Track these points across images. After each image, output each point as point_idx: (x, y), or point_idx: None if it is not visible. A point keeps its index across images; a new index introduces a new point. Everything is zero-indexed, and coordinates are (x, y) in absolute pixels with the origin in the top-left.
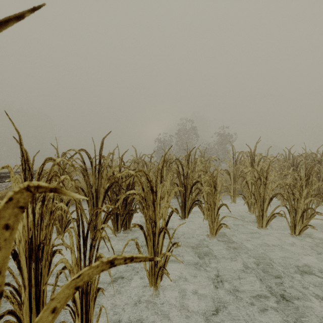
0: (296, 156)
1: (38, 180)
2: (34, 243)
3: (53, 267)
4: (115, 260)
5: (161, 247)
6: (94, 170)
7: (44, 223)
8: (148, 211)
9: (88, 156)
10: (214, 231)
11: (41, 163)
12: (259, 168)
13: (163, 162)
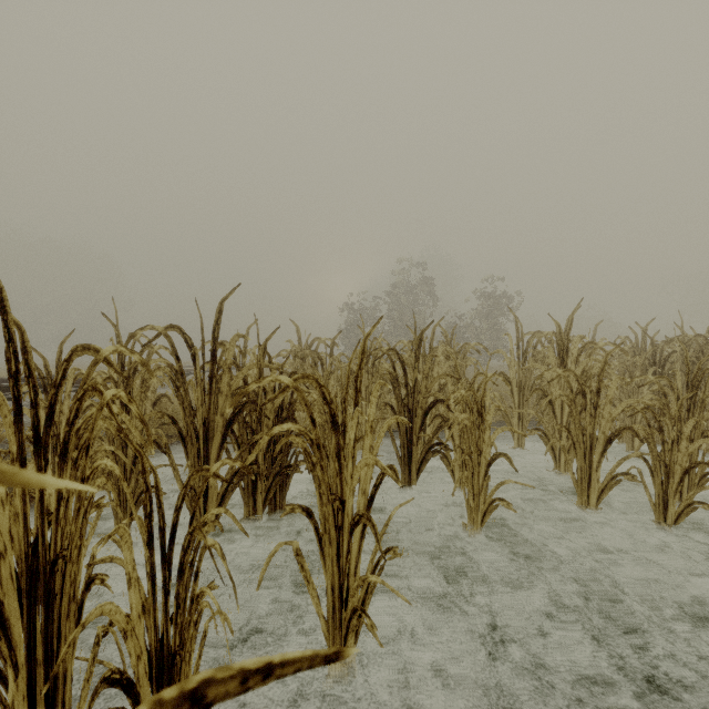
0: (660, 343)
1: (52, 400)
2: (42, 557)
3: (76, 630)
4: (208, 686)
5: (357, 559)
6: (199, 375)
7: (69, 506)
8: (324, 473)
9: (187, 341)
10: (478, 516)
11: (91, 359)
12: (579, 370)
13: (362, 355)
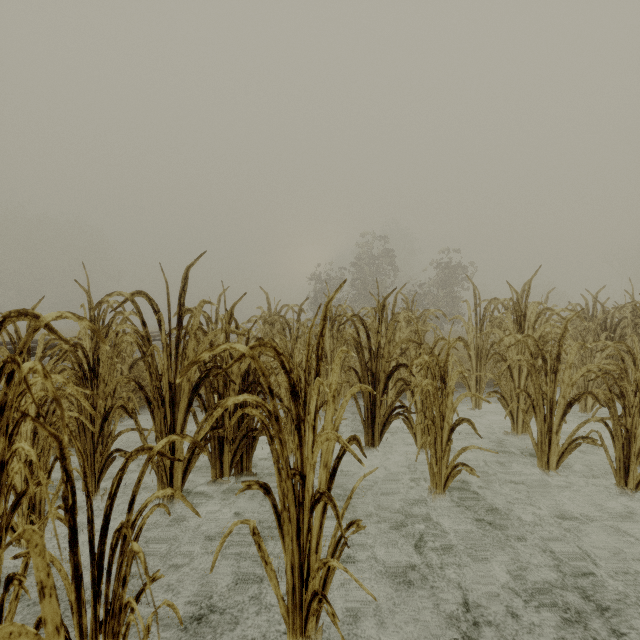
0: (610, 309)
1: None
2: None
3: None
4: None
5: (318, 535)
6: (165, 341)
7: None
8: (283, 447)
9: (153, 307)
10: (441, 480)
11: None
12: (536, 336)
13: (324, 321)
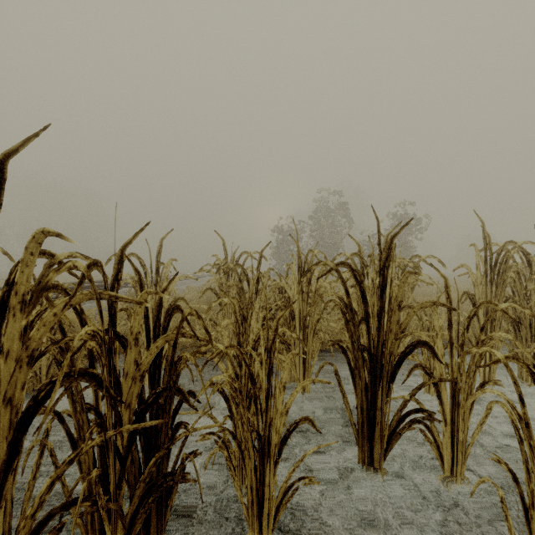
0: None
1: None
2: None
3: None
4: None
5: None
6: None
7: None
8: None
9: None
10: None
11: None
12: None
13: None
